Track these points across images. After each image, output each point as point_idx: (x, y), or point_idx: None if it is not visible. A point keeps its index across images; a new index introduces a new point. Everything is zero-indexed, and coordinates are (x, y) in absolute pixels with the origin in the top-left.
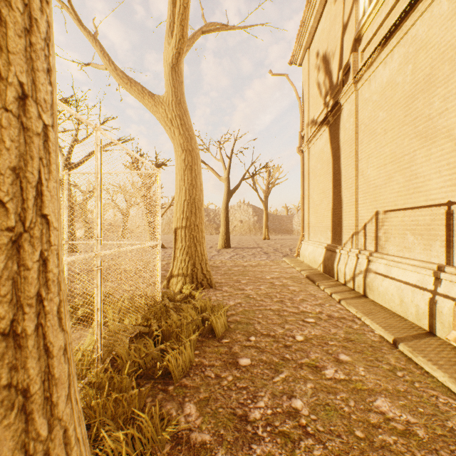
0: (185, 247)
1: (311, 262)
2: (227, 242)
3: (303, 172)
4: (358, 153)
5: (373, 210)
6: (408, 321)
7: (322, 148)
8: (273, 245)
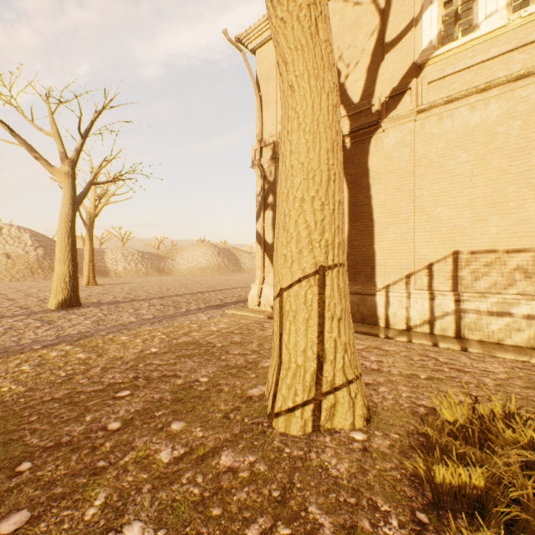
0: (345, 312)
1: None
2: (75, 294)
3: (263, 194)
4: (414, 188)
5: (449, 249)
6: None
7: None
8: (138, 293)
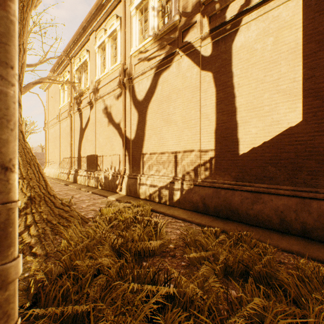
0: None
1: (49, 175)
2: None
3: (46, 138)
4: (61, 141)
5: (63, 157)
6: (65, 180)
7: (53, 133)
8: None
